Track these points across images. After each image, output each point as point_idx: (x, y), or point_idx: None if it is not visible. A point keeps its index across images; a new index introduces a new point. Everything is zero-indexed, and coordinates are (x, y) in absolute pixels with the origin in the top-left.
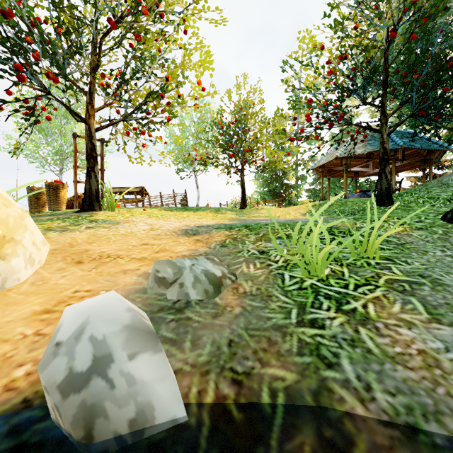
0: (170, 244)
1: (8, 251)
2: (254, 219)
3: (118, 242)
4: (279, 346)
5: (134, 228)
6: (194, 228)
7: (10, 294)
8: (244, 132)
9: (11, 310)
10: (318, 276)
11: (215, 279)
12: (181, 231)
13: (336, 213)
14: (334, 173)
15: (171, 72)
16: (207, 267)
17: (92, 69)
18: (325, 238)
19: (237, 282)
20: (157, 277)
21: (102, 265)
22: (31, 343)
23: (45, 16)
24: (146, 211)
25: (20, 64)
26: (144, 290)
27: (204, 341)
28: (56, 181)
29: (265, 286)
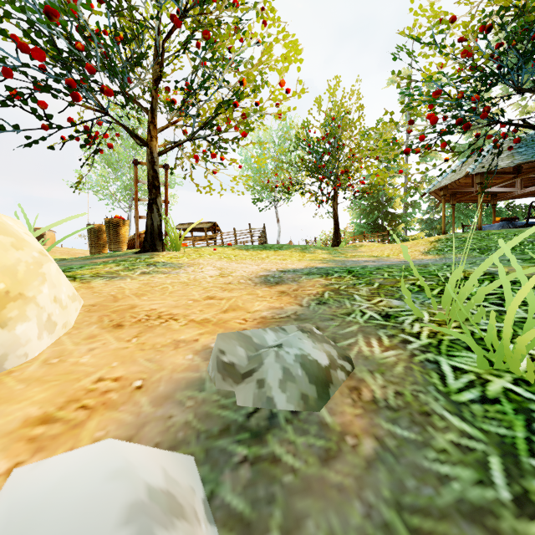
0: (244, 298)
1: (11, 314)
2: (355, 260)
3: (175, 294)
4: None
5: (199, 274)
6: (276, 273)
7: (7, 381)
8: (338, 148)
9: None
10: (510, 371)
11: (319, 373)
12: (259, 277)
13: (476, 251)
14: (461, 196)
15: (247, 73)
16: (303, 348)
17: (154, 80)
18: (529, 302)
19: (355, 374)
20: (221, 361)
21: (148, 330)
22: None
23: (104, 26)
24: (216, 250)
25: (75, 80)
26: (200, 383)
27: None
28: (116, 217)
29: (409, 388)
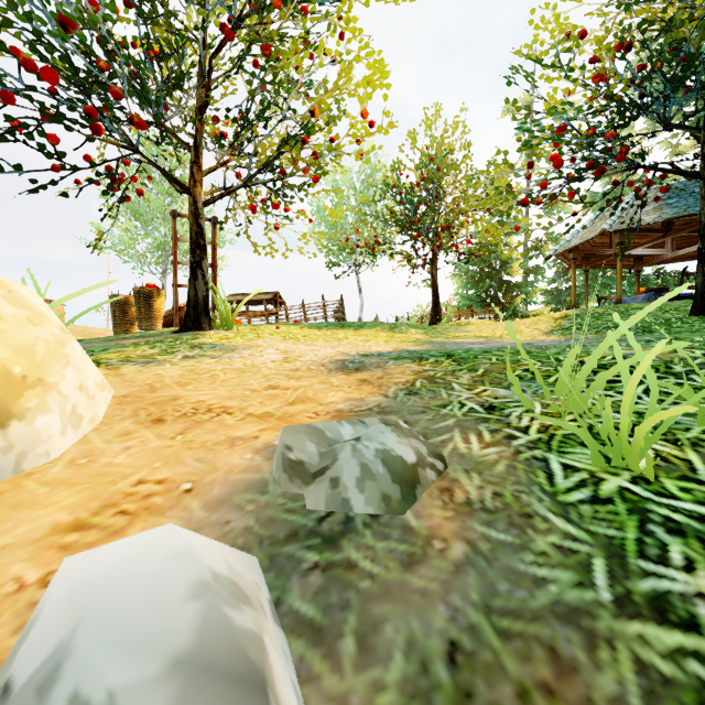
0: (315, 388)
1: (30, 403)
2: (458, 342)
3: (229, 383)
4: (587, 681)
5: (258, 359)
6: (356, 358)
7: (27, 484)
8: (437, 196)
9: (17, 519)
10: (629, 469)
11: (404, 471)
12: (335, 363)
13: (612, 330)
14: (596, 260)
15: (319, 100)
16: (385, 442)
17: (198, 108)
18: (650, 387)
19: (448, 474)
20: (287, 459)
21: (196, 426)
22: (26, 607)
23: (133, 36)
24: (279, 329)
25: (96, 108)
26: (262, 485)
27: (388, 639)
28: (148, 286)
29: (510, 488)
